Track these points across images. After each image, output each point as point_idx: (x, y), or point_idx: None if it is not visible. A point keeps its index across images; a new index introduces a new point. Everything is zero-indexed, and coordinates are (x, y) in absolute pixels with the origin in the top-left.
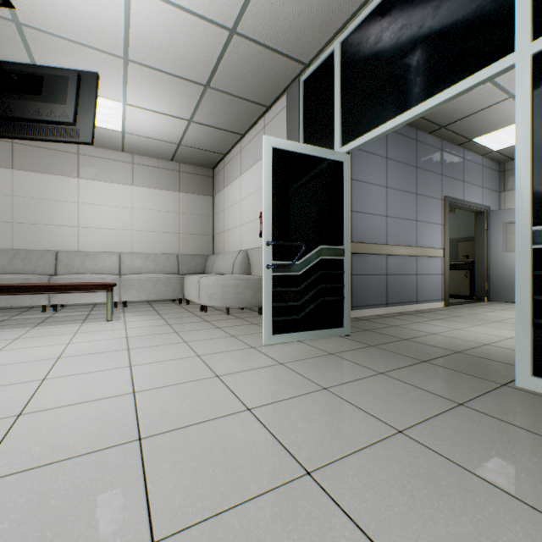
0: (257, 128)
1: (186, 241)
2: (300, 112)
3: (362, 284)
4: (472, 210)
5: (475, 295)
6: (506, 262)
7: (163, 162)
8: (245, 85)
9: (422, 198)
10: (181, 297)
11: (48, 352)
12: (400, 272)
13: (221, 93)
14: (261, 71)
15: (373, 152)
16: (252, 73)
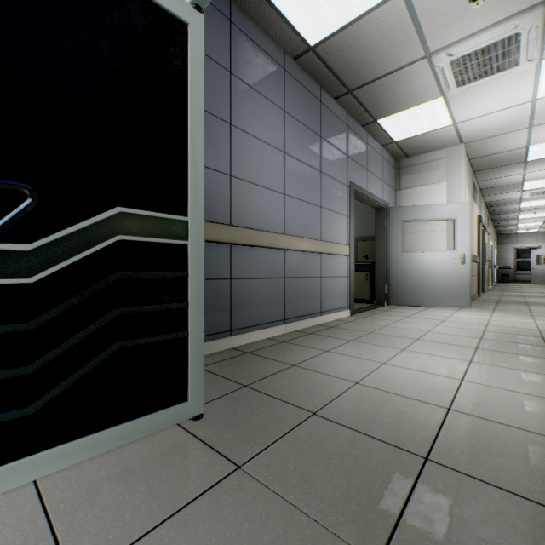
0: None
1: None
2: None
3: (249, 293)
4: (374, 205)
5: (376, 299)
6: (404, 262)
7: None
8: None
9: (327, 179)
10: None
11: None
12: (301, 274)
13: None
14: None
15: (265, 94)
16: None
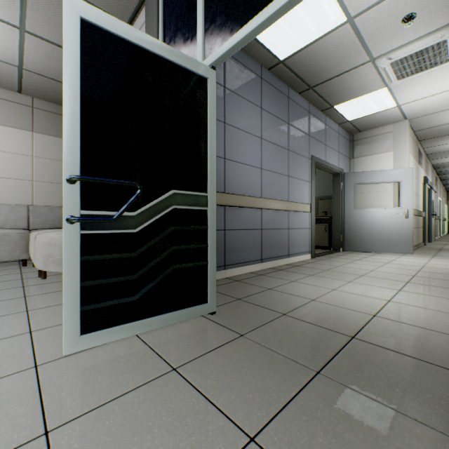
0: None
1: (43, 190)
2: (159, 24)
3: (237, 240)
4: (331, 171)
5: (333, 246)
6: (356, 217)
7: (8, 92)
8: None
9: (293, 155)
10: (26, 258)
11: None
12: (274, 226)
13: None
14: None
15: (247, 98)
16: None
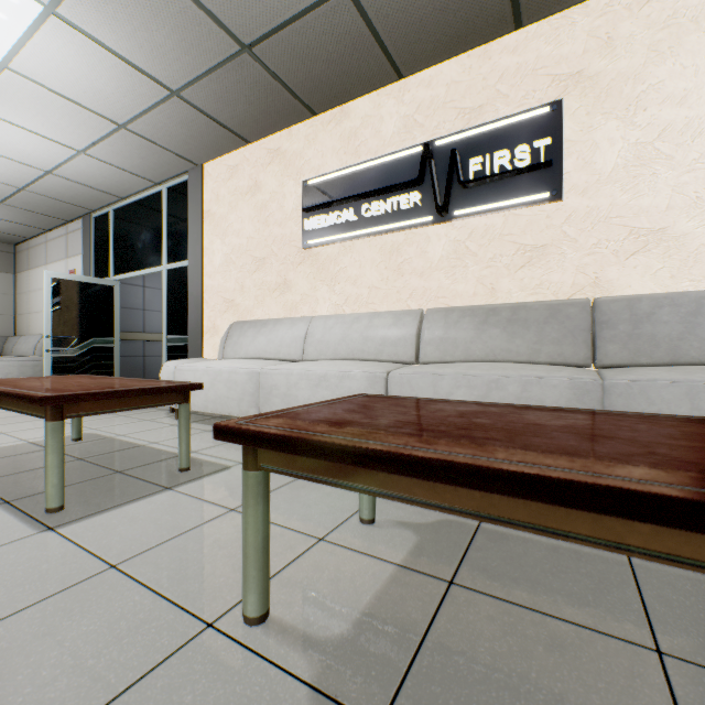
0: (62, 231)
1: None
2: (92, 239)
3: (156, 363)
4: None
5: None
6: None
7: None
8: (41, 209)
9: None
10: None
11: None
12: None
13: (17, 208)
14: (55, 206)
15: None
16: (47, 205)
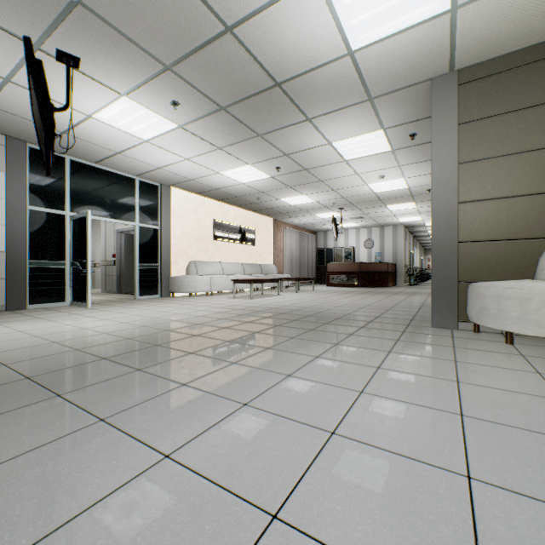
0: None
1: None
2: (27, 165)
3: None
4: None
5: None
6: None
7: None
8: (4, 122)
9: None
10: None
11: (94, 322)
12: None
13: None
14: (27, 132)
15: None
16: (23, 129)
